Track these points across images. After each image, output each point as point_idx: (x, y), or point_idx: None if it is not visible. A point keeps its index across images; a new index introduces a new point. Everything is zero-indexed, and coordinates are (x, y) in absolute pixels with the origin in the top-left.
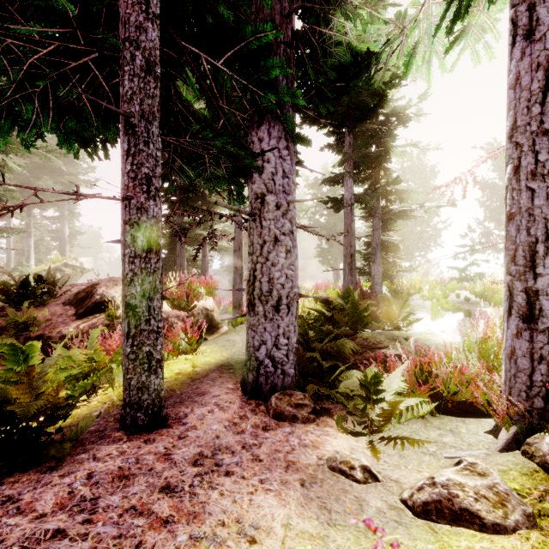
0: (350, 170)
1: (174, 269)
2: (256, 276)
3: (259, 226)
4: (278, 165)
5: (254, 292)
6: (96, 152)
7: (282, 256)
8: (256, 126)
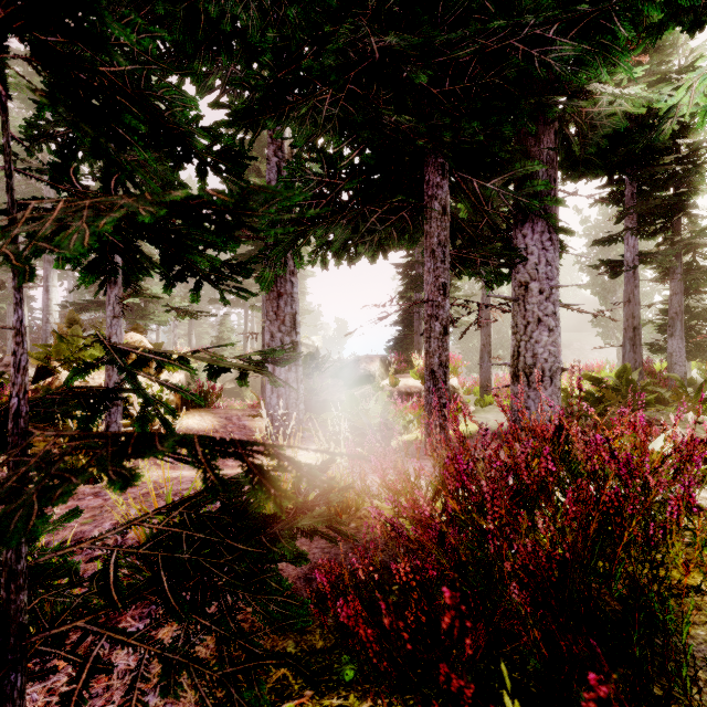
0: (632, 225)
1: (410, 347)
2: (520, 352)
3: (523, 309)
4: (541, 256)
5: (518, 365)
6: (378, 255)
7: (545, 335)
8: (520, 224)
